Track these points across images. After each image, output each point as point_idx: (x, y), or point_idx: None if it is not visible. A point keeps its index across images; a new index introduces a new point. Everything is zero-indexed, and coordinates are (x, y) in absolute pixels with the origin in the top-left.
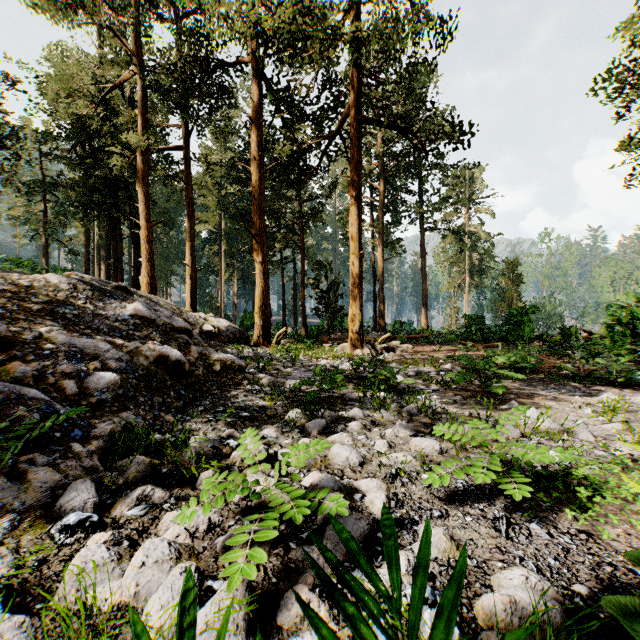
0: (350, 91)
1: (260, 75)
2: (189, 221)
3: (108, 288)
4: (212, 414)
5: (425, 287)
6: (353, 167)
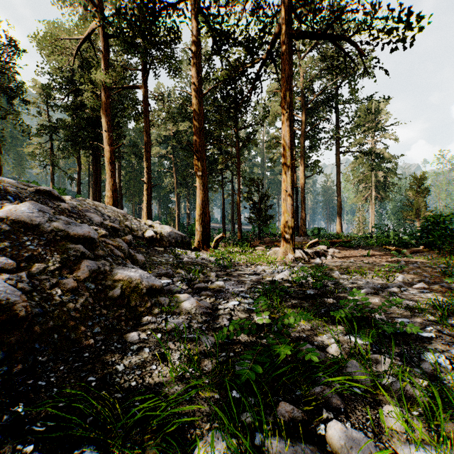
0: (282, 10)
1: (200, 9)
2: (145, 146)
3: (13, 189)
4: (11, 447)
5: (339, 199)
6: (285, 81)
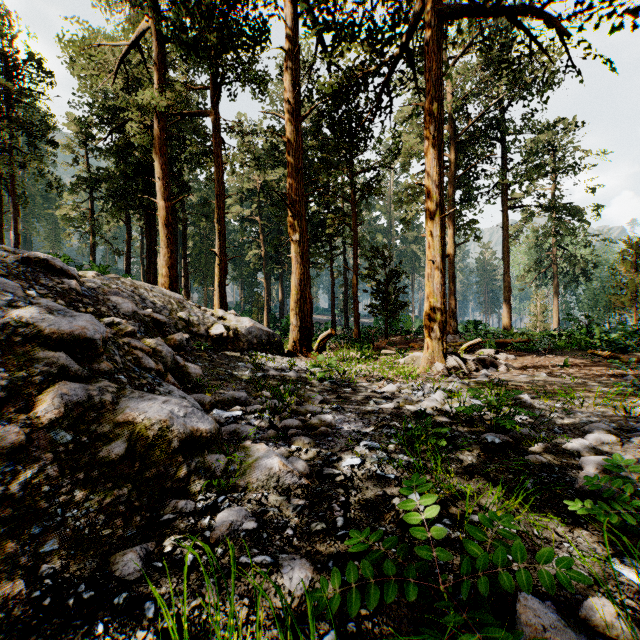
0: None
1: None
2: (217, 200)
3: None
4: None
5: (508, 278)
6: (431, 87)
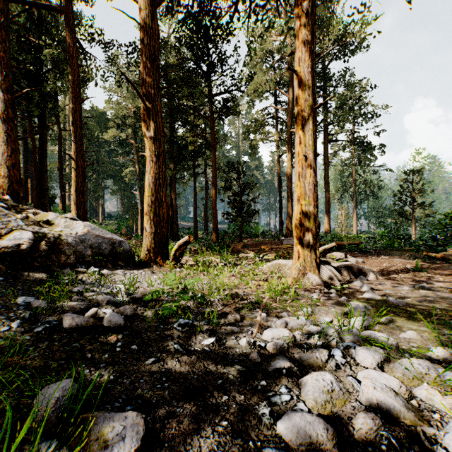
0: None
1: None
2: (73, 102)
3: None
4: None
5: (328, 194)
6: None
